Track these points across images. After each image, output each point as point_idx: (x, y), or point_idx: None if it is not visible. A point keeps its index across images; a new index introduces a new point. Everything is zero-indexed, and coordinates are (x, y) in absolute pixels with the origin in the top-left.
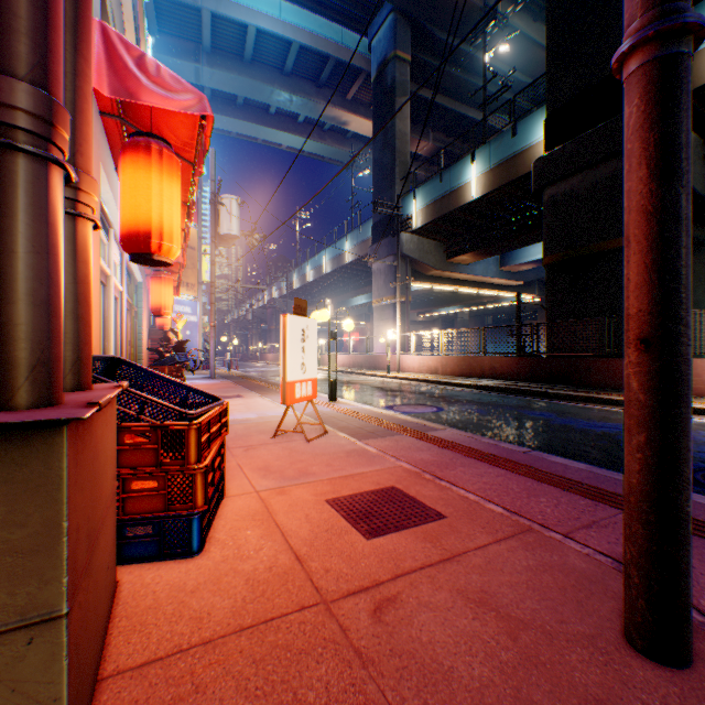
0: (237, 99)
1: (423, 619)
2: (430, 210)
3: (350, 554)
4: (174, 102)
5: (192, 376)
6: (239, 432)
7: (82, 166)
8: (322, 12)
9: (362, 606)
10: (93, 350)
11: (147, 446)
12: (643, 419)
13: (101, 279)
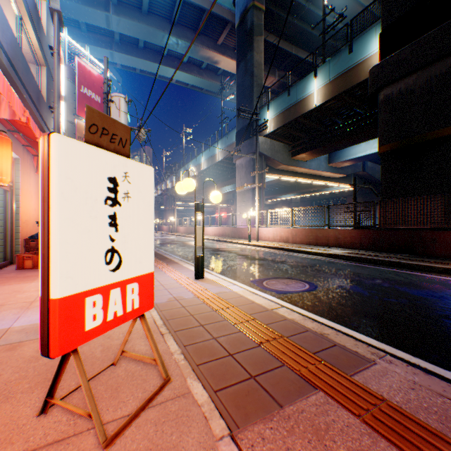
0: (139, 44)
1: None
2: (280, 118)
3: None
4: None
5: None
6: (1, 378)
7: None
8: None
9: None
10: None
11: None
12: None
13: None
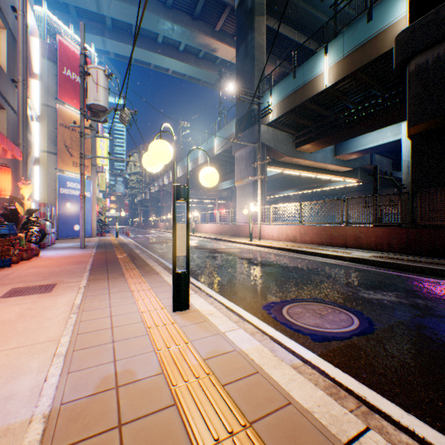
0: (132, 30)
1: None
2: (284, 104)
3: None
4: None
5: (71, 244)
6: None
7: None
8: None
9: None
10: None
11: None
12: None
13: None
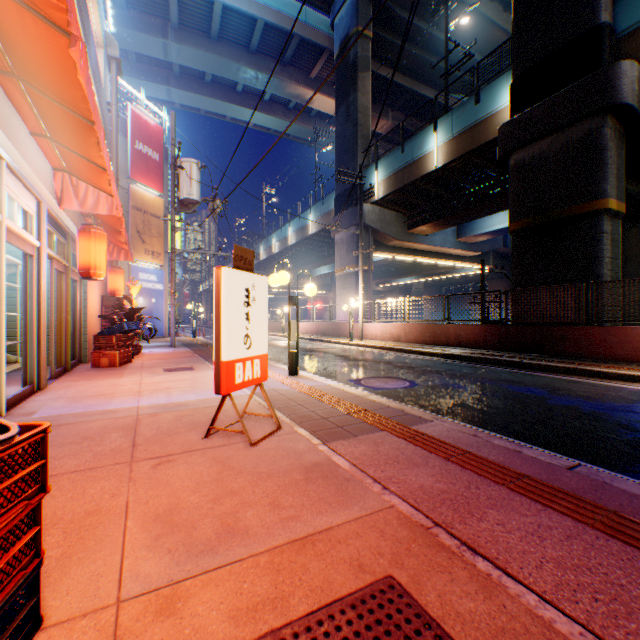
0: (205, 77)
1: None
2: (391, 181)
3: None
4: None
5: (154, 343)
6: (163, 426)
7: None
8: None
9: None
10: None
11: None
12: None
13: None
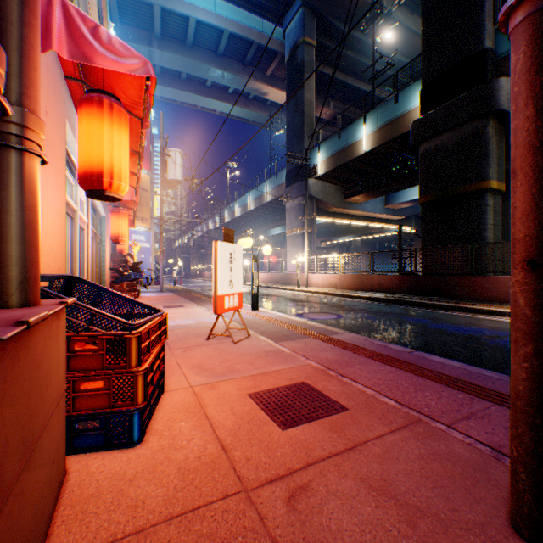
0: (181, 75)
1: (332, 507)
2: (331, 161)
3: (268, 444)
4: (123, 66)
5: (145, 290)
6: (180, 335)
7: (28, 107)
8: (247, 7)
9: (278, 494)
10: (39, 271)
11: (94, 352)
12: (530, 332)
13: (69, 213)
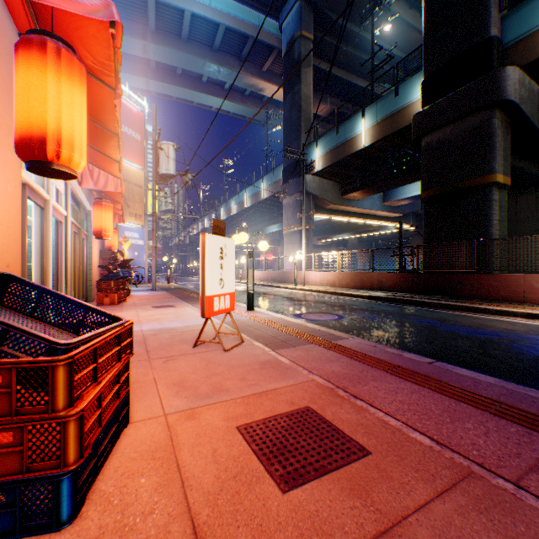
0: (176, 70)
1: None
2: (328, 157)
3: (262, 523)
4: (78, 5)
5: (138, 288)
6: (164, 341)
7: None
8: (243, 0)
9: None
10: None
11: None
12: None
13: (37, 201)
